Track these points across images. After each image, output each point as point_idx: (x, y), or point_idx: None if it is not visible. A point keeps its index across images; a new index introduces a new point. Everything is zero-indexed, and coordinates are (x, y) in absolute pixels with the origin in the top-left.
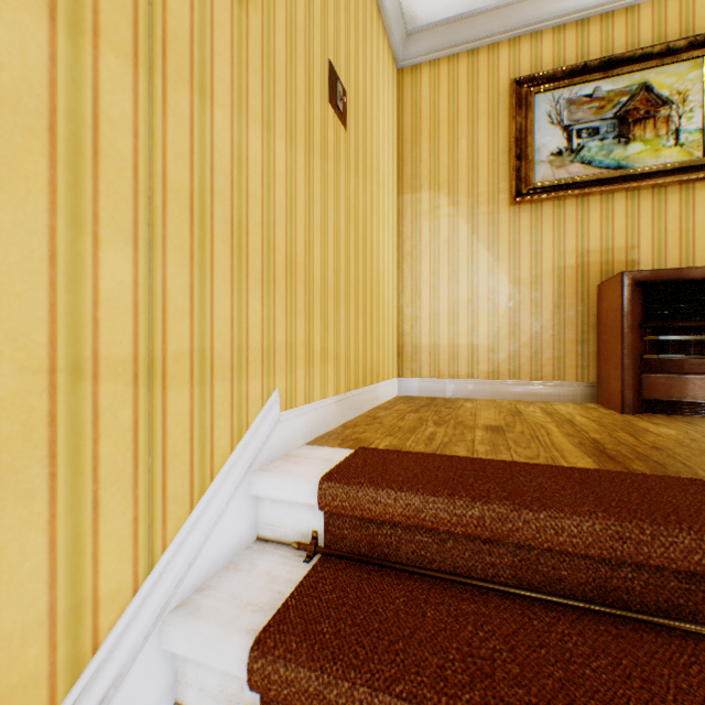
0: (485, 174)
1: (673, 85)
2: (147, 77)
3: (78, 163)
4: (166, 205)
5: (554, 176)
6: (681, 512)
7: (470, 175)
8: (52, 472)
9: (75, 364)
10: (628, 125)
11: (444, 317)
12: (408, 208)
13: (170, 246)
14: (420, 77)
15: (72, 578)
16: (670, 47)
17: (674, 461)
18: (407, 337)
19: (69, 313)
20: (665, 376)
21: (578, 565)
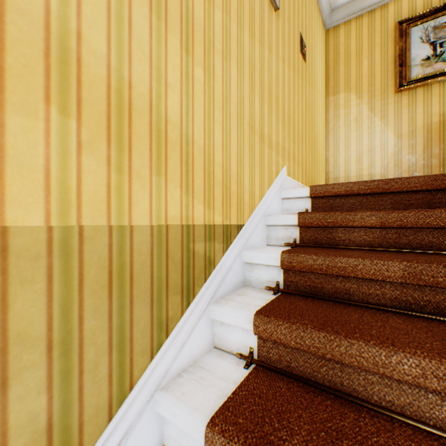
0: (378, 78)
1: None
2: (261, 47)
3: (252, 73)
4: (264, 87)
5: (424, 72)
6: None
7: (369, 80)
8: (249, 153)
9: (252, 127)
10: None
11: (353, 161)
12: (331, 104)
13: (264, 100)
14: (338, 32)
15: (251, 185)
16: None
17: None
18: (330, 174)
19: (251, 113)
20: None
21: (418, 198)
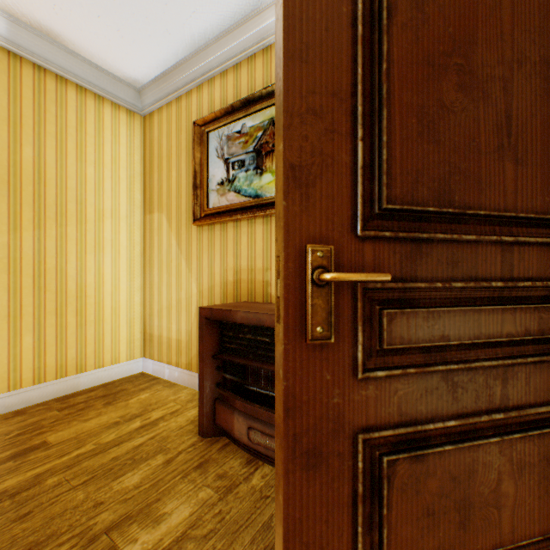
0: (185, 199)
1: None
2: None
3: None
4: None
5: (220, 203)
6: None
7: (178, 200)
8: None
9: None
10: (263, 157)
11: (165, 314)
12: (148, 225)
13: None
14: (154, 122)
15: None
16: None
17: None
18: (148, 327)
19: None
20: (226, 407)
21: None
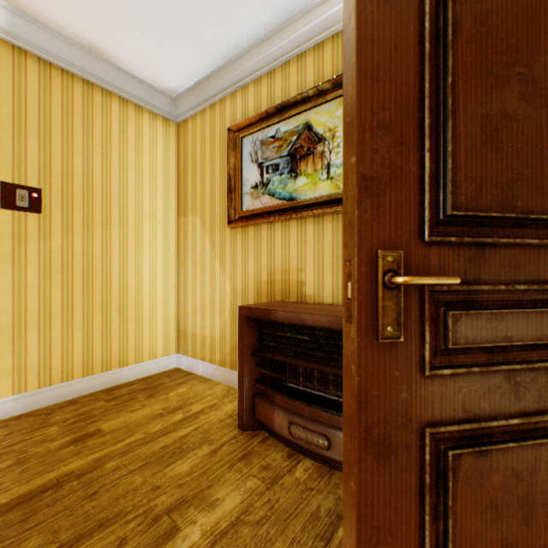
0: (219, 202)
1: (326, 122)
2: None
3: None
4: None
5: (254, 205)
6: None
7: (212, 203)
8: None
9: None
10: (297, 160)
11: (199, 312)
12: (182, 227)
13: None
14: (188, 128)
15: None
16: (320, 89)
17: (44, 518)
18: (182, 324)
19: None
20: (265, 402)
21: None
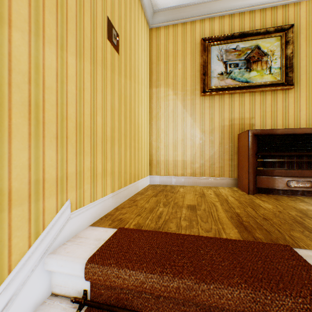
0: (189, 81)
1: (269, 47)
2: None
3: None
4: None
5: (219, 84)
6: (284, 279)
7: (183, 81)
8: None
9: None
10: (250, 63)
11: (171, 147)
12: (154, 95)
13: None
14: (160, 33)
15: None
16: (267, 30)
17: (274, 228)
18: (154, 156)
19: None
20: (266, 177)
21: None
